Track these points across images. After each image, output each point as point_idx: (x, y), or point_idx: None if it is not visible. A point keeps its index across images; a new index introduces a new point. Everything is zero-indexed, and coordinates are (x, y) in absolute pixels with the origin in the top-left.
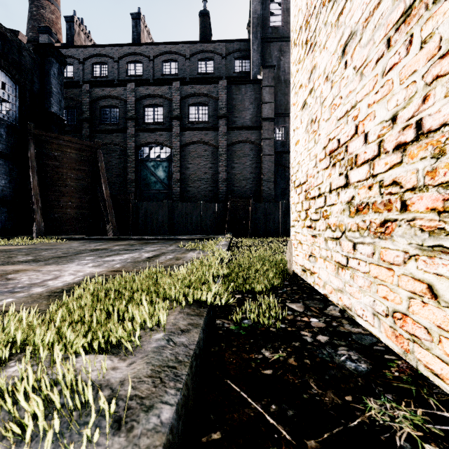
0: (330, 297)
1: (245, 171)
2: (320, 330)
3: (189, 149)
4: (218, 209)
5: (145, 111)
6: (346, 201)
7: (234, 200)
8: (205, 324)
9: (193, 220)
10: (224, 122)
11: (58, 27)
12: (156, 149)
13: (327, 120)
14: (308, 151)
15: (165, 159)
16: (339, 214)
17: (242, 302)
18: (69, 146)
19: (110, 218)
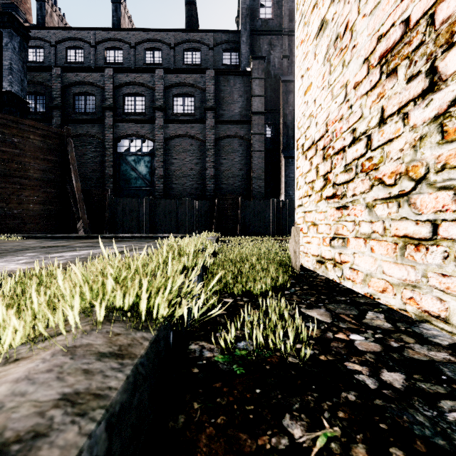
0: (380, 297)
1: (234, 168)
2: (379, 359)
3: (173, 142)
4: (205, 207)
5: (125, 100)
6: (432, 118)
7: (222, 197)
8: (131, 386)
9: (177, 219)
10: (211, 115)
11: (27, 7)
12: (137, 142)
13: (373, 9)
14: (329, 87)
15: (147, 153)
16: (406, 150)
17: (234, 309)
18: (32, 132)
19: (81, 215)
